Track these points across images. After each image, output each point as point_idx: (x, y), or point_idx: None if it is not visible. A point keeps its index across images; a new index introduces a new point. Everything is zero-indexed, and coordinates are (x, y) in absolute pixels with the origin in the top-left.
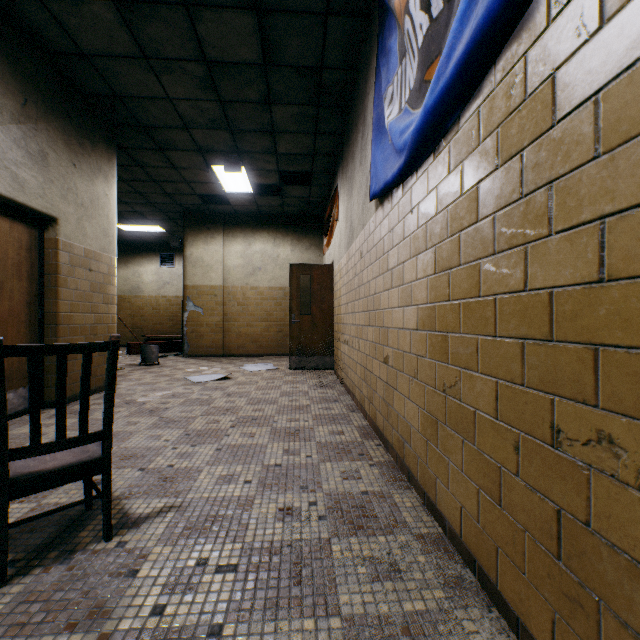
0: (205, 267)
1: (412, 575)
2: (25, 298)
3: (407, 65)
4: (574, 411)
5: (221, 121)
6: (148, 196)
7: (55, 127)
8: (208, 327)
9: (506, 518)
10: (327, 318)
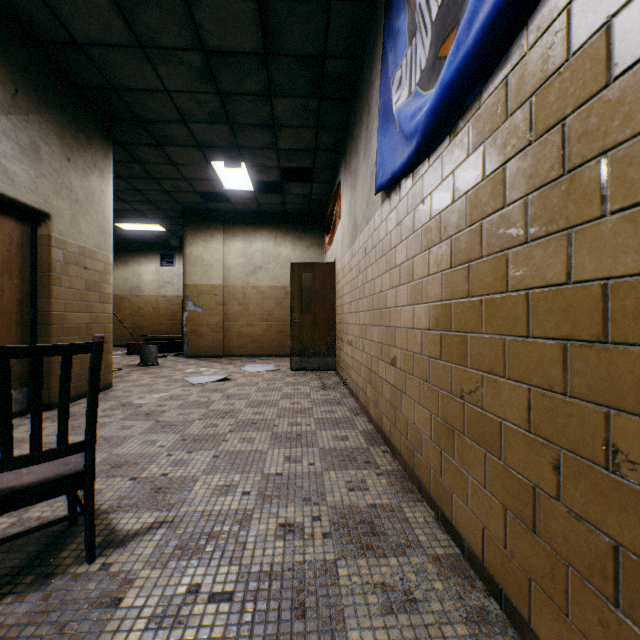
0: (205, 266)
1: (429, 606)
2: (16, 297)
3: (418, 44)
4: (639, 428)
5: (220, 115)
6: (147, 194)
7: (48, 119)
8: (208, 327)
9: (542, 547)
10: (329, 318)
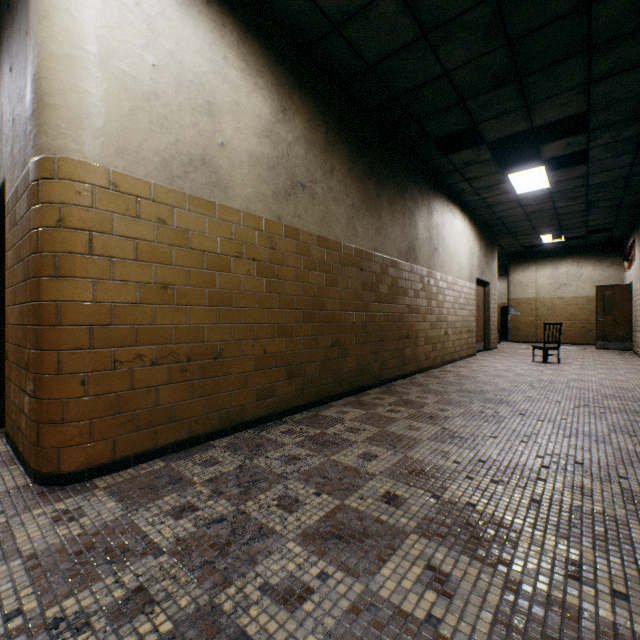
0: (522, 286)
1: None
2: (482, 312)
3: None
4: None
5: (554, 224)
6: None
7: (489, 250)
8: (524, 324)
9: None
10: (626, 318)
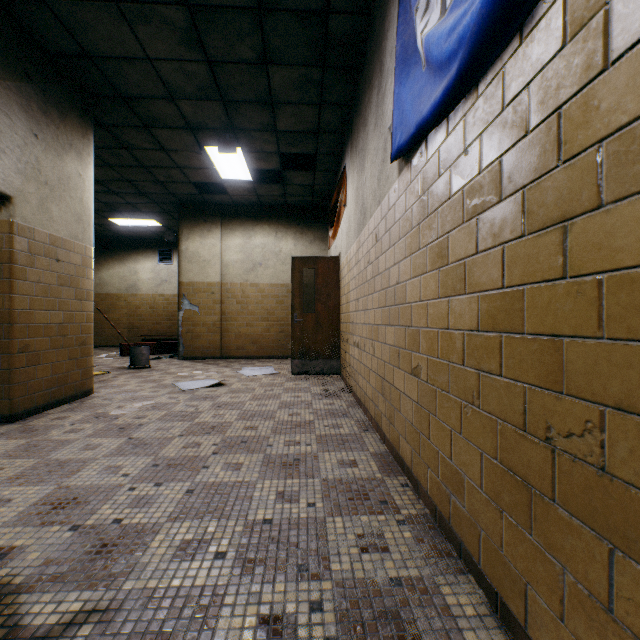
0: (202, 262)
1: None
2: None
3: None
4: None
5: (211, 89)
6: (139, 185)
7: (8, 87)
8: (205, 327)
9: None
10: (333, 317)
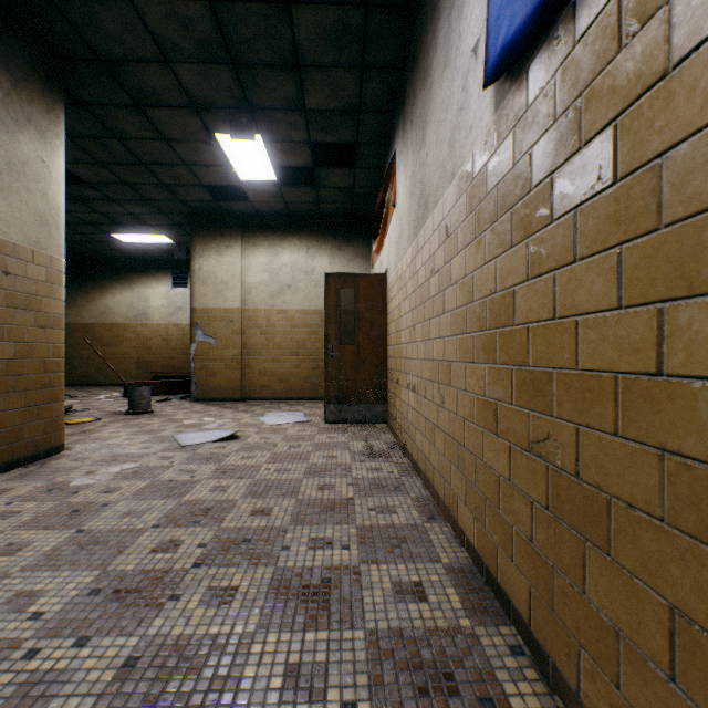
0: (218, 284)
1: None
2: None
3: None
4: None
5: (217, 45)
6: (140, 189)
7: None
8: (222, 362)
9: None
10: (378, 350)
